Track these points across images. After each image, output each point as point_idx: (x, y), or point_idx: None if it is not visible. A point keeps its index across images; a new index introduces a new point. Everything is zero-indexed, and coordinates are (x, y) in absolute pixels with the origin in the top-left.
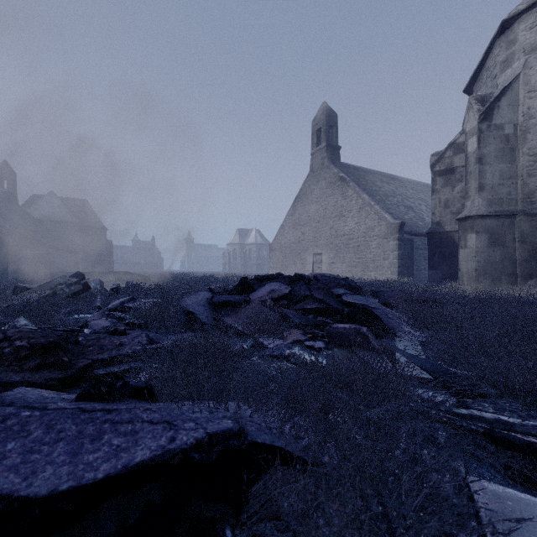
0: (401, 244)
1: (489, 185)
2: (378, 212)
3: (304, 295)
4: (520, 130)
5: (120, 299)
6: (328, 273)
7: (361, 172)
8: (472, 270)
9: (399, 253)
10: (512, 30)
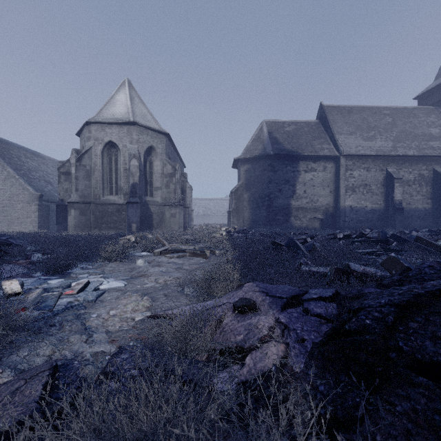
0: (41, 208)
1: (80, 189)
2: (23, 184)
3: None
4: (93, 169)
5: None
6: None
7: (5, 145)
8: (73, 225)
9: (40, 214)
10: (90, 127)
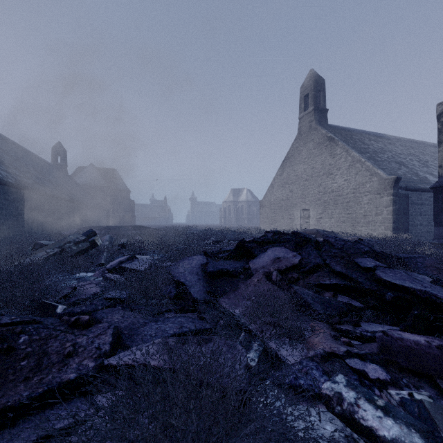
0: (396, 199)
1: None
2: (370, 168)
3: (315, 264)
4: None
5: (119, 258)
6: (316, 227)
7: (348, 132)
8: None
9: (394, 209)
10: None
